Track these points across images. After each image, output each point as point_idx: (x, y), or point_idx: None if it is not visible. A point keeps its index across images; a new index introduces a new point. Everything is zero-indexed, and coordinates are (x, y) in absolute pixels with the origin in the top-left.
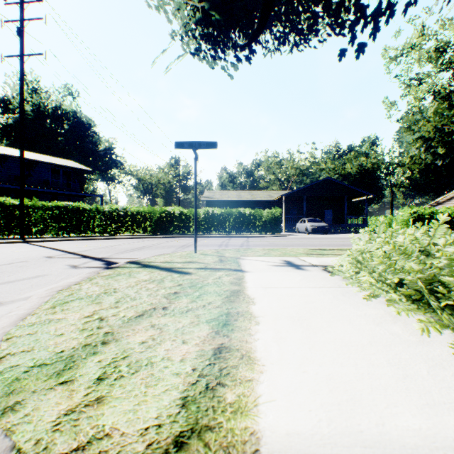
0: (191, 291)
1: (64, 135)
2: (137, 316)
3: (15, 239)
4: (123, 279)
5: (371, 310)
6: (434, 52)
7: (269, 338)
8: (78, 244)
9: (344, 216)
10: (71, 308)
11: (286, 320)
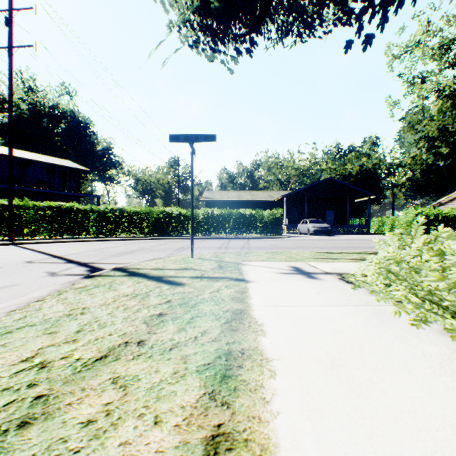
0: (180, 311)
1: (62, 134)
2: (97, 360)
3: (4, 241)
4: (100, 293)
5: (428, 345)
6: (439, 49)
7: (295, 409)
8: (68, 246)
9: (346, 216)
10: (9, 342)
11: (314, 366)
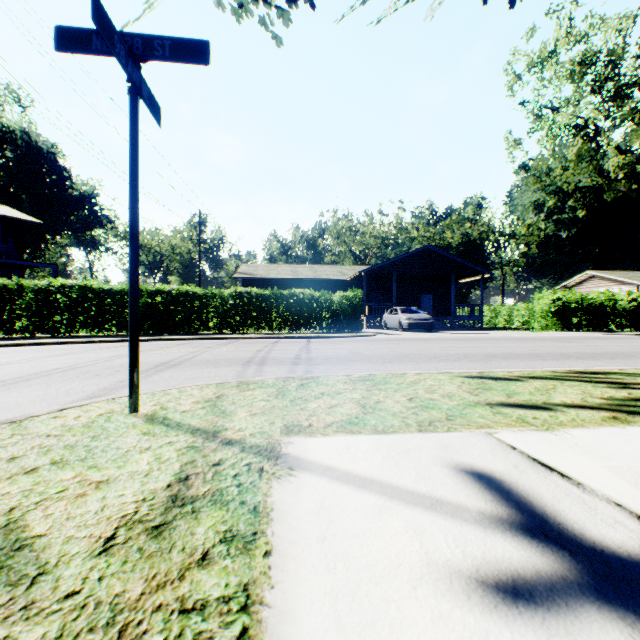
0: None
1: (6, 167)
2: None
3: None
4: None
5: None
6: (579, 66)
7: None
8: None
9: (448, 304)
10: None
11: None
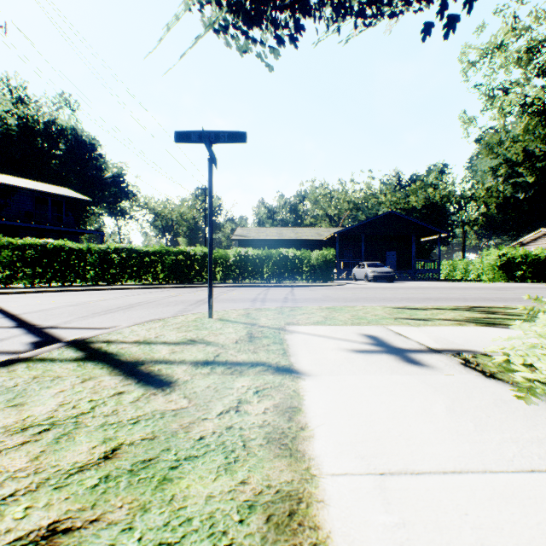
0: (117, 513)
1: (60, 157)
2: None
3: None
4: None
5: None
6: (526, 53)
7: None
8: (46, 298)
9: (410, 259)
10: None
11: None
